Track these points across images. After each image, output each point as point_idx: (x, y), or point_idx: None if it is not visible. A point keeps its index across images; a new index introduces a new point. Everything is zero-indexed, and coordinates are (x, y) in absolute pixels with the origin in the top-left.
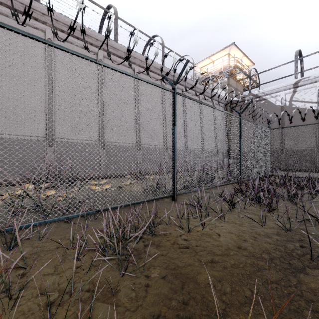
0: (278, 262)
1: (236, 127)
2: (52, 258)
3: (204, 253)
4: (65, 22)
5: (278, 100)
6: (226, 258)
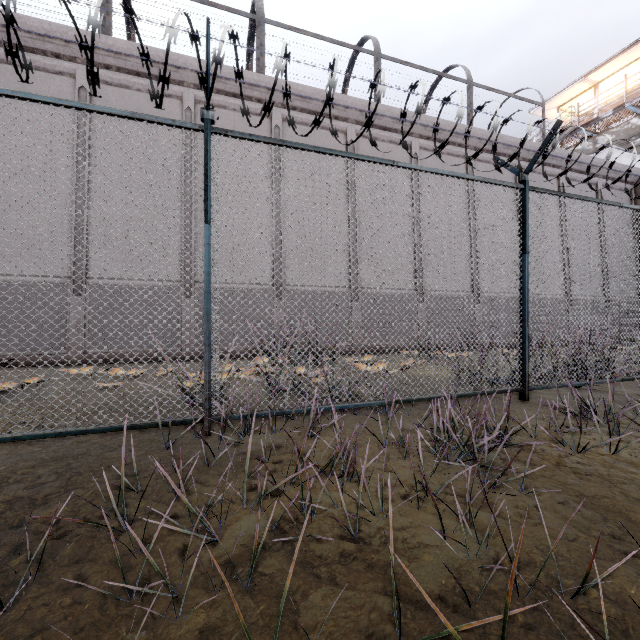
0: None
1: None
2: (384, 448)
3: (630, 487)
4: (298, 92)
5: None
6: None
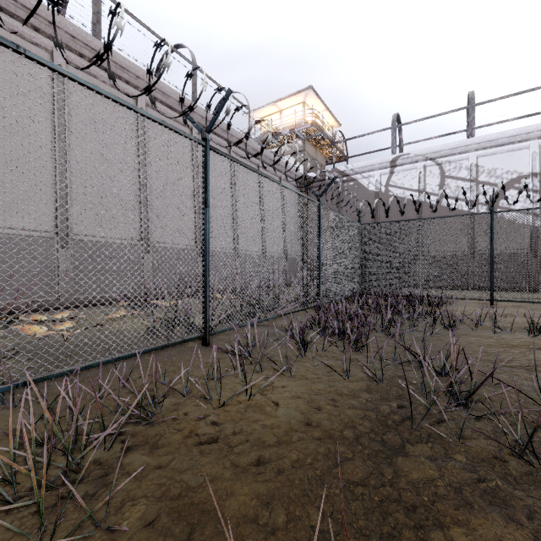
0: (367, 441)
1: (313, 218)
2: None
3: (245, 448)
4: None
5: (372, 183)
6: (284, 450)
